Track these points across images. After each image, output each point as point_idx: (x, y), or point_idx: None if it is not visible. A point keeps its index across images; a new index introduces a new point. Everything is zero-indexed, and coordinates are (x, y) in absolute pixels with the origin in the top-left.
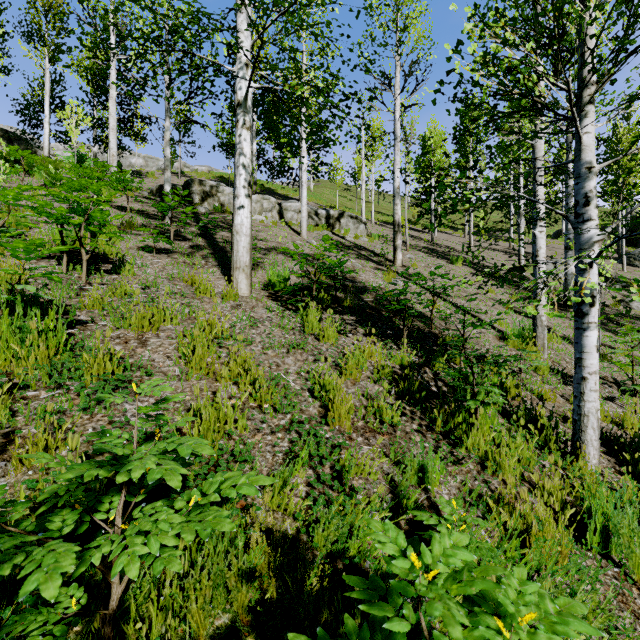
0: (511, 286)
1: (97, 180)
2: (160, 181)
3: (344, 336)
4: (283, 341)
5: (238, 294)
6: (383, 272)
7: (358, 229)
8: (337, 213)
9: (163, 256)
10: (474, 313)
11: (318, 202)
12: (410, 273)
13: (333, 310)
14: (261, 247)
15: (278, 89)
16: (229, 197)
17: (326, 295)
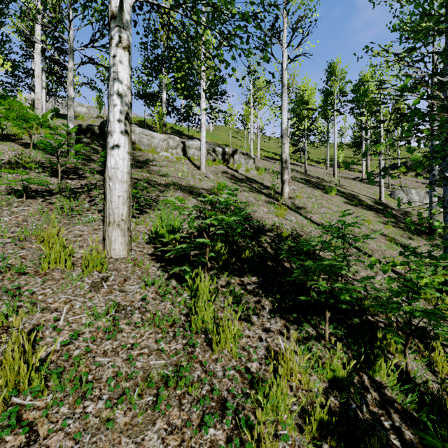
0: (379, 214)
1: (0, 117)
2: (86, 123)
3: (247, 324)
4: (153, 364)
5: (105, 262)
6: (275, 206)
7: (248, 163)
8: (231, 150)
9: (36, 201)
10: (367, 251)
11: (216, 141)
12: (297, 205)
13: (231, 268)
14: (161, 183)
15: (166, 7)
16: (139, 136)
17: (222, 248)
